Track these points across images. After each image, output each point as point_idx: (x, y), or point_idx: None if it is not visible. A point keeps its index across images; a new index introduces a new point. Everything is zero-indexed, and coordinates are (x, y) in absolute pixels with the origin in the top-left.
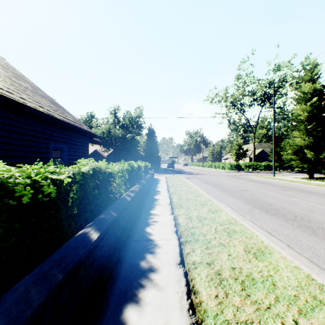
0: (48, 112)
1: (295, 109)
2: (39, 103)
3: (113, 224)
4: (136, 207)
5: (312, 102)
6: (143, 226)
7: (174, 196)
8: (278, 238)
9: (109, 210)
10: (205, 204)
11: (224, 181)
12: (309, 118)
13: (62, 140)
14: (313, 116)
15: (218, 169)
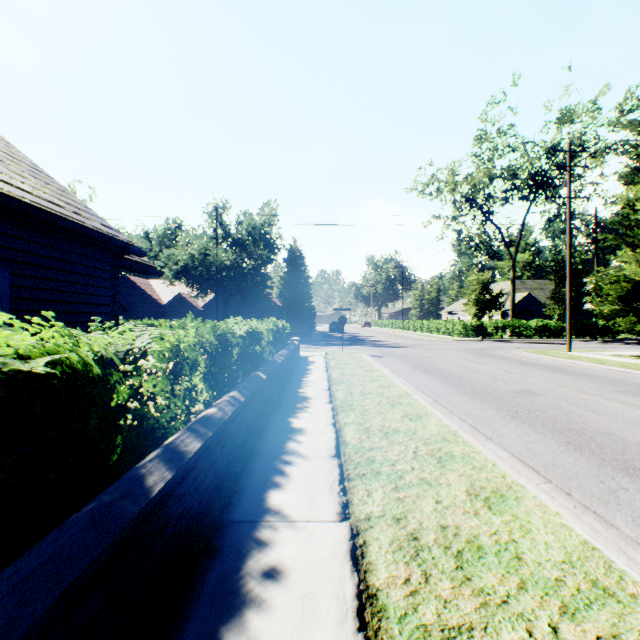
0: None
1: (624, 198)
2: None
3: None
4: (219, 478)
5: None
6: (212, 620)
7: (347, 417)
8: None
9: None
10: (448, 457)
11: (463, 365)
12: None
13: None
14: None
15: (437, 335)
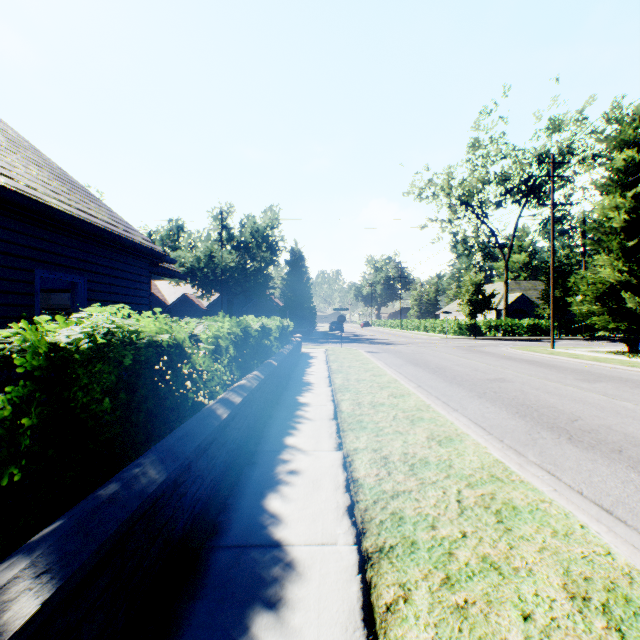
0: (25, 190)
1: (600, 206)
2: (5, 169)
3: (151, 509)
4: (250, 429)
5: (637, 191)
6: (260, 488)
7: (344, 395)
8: (639, 531)
9: (146, 463)
10: (418, 419)
11: (451, 359)
12: (630, 224)
13: (71, 263)
14: (639, 220)
15: (433, 334)
